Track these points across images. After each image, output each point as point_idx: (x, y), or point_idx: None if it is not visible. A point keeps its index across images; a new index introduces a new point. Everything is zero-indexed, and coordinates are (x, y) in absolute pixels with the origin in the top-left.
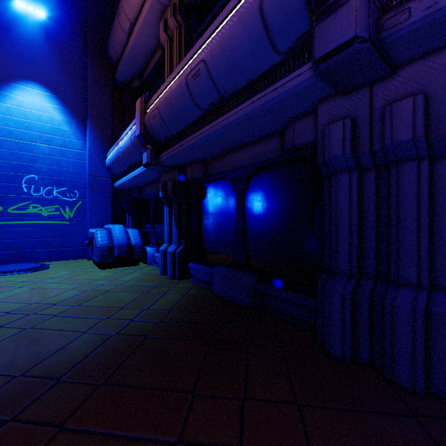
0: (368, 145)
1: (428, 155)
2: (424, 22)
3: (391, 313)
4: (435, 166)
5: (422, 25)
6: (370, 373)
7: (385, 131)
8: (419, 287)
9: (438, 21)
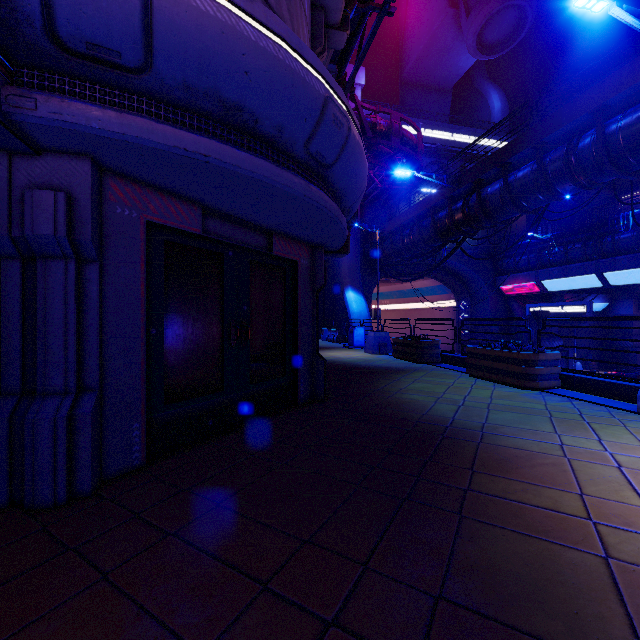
0: (8, 228)
1: (75, 256)
2: (52, 124)
3: (33, 430)
4: (85, 268)
5: (51, 126)
6: (6, 513)
7: (26, 218)
8: (67, 393)
9: (67, 131)
